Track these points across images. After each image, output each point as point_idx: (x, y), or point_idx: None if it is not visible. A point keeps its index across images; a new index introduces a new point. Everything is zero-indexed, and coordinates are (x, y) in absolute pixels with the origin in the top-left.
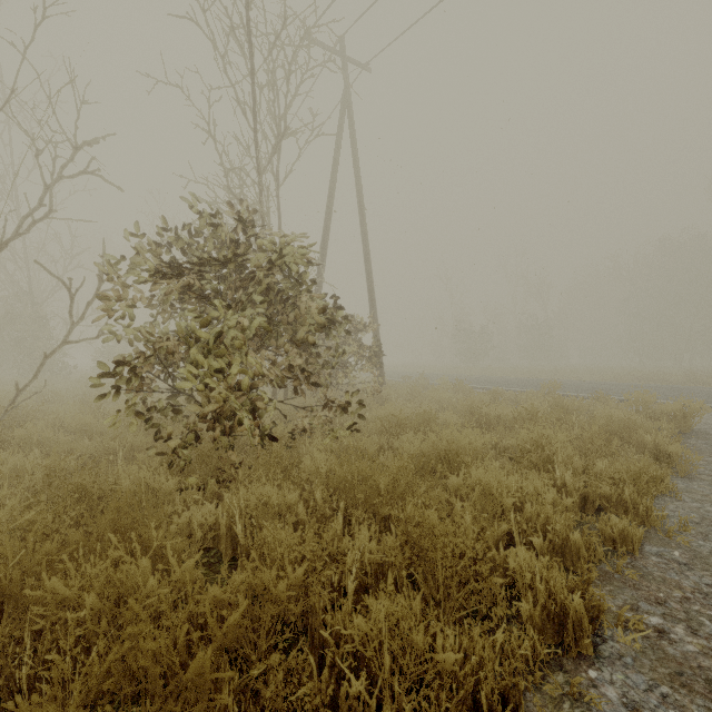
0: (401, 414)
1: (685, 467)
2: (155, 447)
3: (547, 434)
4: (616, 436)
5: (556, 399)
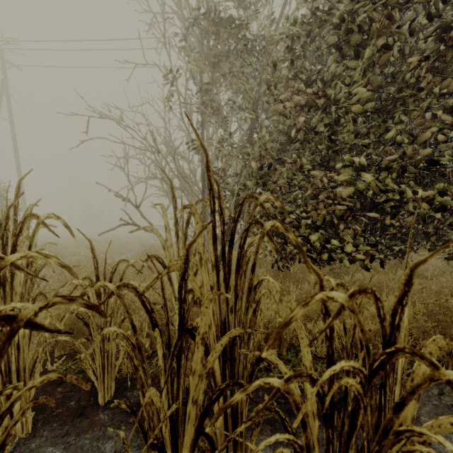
0: None
1: (133, 250)
2: None
3: (100, 246)
4: (123, 246)
5: (110, 238)
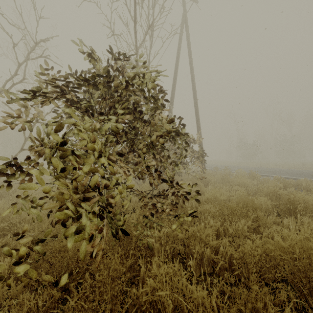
0: (225, 197)
1: None
2: (8, 246)
3: None
4: None
5: None
